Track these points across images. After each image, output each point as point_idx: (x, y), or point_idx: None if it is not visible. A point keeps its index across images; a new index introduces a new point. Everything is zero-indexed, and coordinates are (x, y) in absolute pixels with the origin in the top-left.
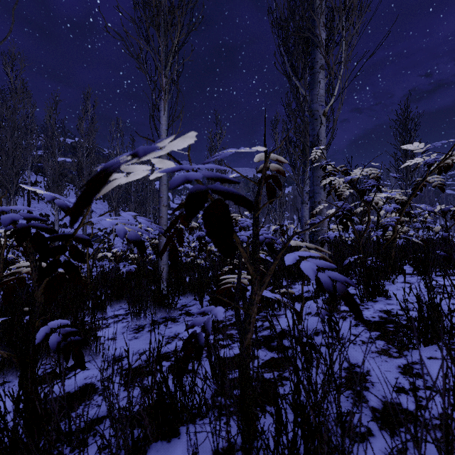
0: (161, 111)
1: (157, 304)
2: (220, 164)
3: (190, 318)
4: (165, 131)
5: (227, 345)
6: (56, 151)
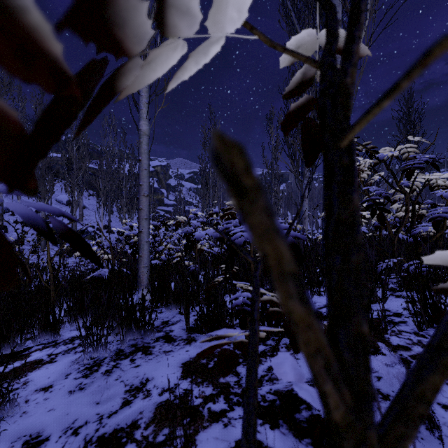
0: None
1: (125, 326)
2: None
3: (169, 346)
4: (145, 104)
5: (221, 415)
6: None
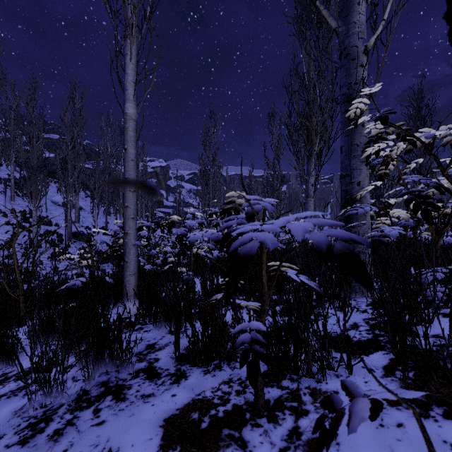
0: (127, 55)
1: (93, 357)
2: (214, 159)
3: (150, 386)
4: (132, 84)
5: None
6: (34, 141)
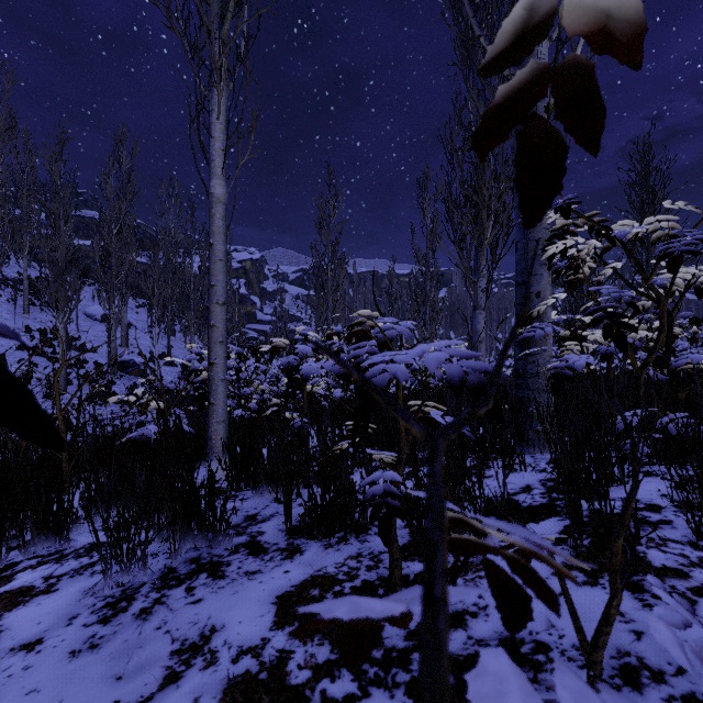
0: (213, 111)
1: (180, 526)
2: (335, 249)
3: (255, 562)
4: (220, 152)
5: None
6: (61, 223)
